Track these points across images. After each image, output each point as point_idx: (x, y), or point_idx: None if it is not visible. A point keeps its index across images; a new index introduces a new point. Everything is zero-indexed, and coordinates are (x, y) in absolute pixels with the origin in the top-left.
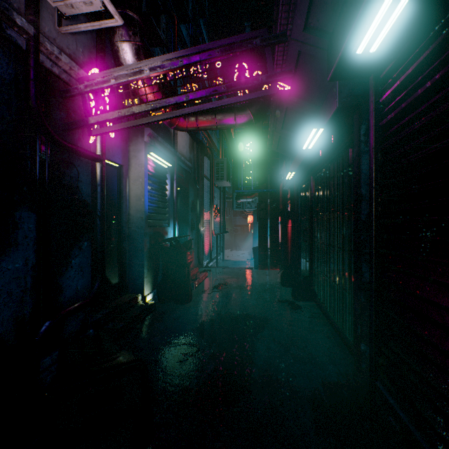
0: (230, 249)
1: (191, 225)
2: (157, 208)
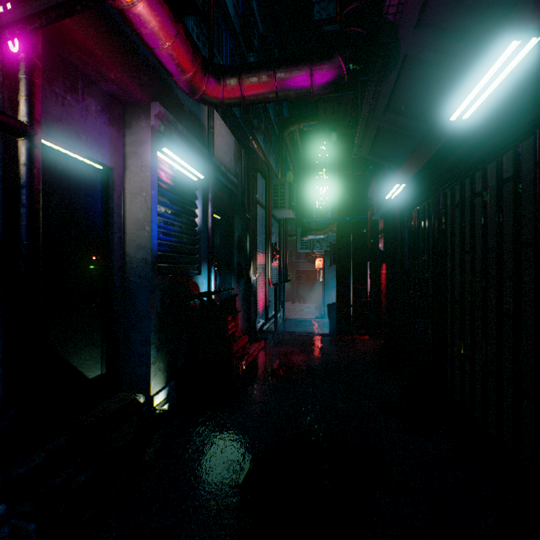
0: (291, 301)
1: (238, 272)
2: (179, 244)
